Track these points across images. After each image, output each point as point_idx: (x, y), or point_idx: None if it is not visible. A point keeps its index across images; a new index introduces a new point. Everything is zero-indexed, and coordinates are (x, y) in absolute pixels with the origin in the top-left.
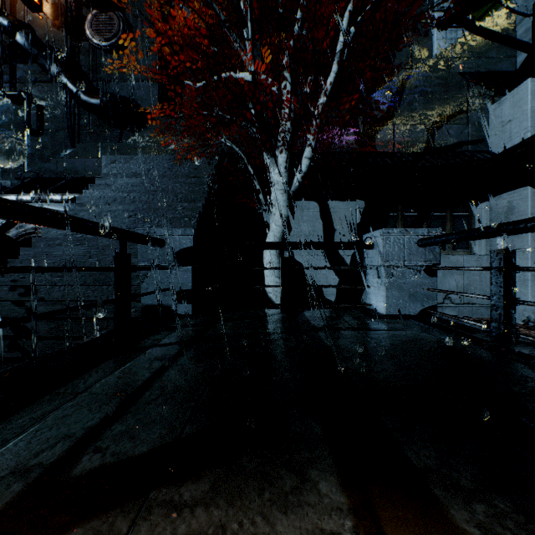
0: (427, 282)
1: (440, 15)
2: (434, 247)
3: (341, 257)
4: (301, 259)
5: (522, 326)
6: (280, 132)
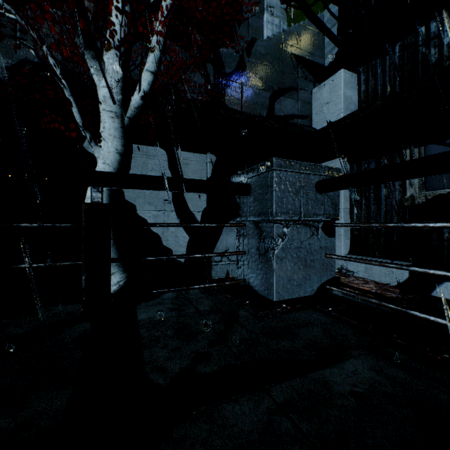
0: (325, 245)
1: (269, 16)
2: (333, 193)
3: (192, 213)
4: (145, 214)
5: (339, 273)
6: (109, 28)
